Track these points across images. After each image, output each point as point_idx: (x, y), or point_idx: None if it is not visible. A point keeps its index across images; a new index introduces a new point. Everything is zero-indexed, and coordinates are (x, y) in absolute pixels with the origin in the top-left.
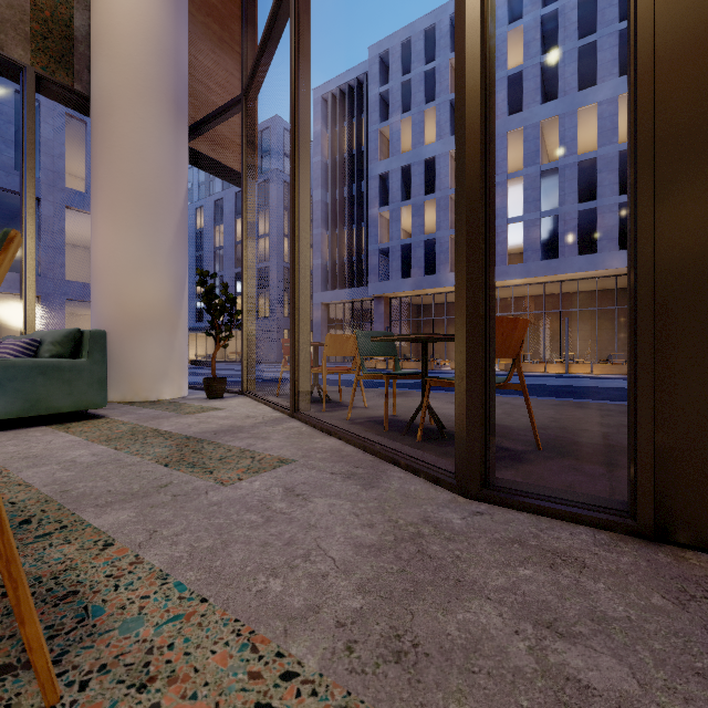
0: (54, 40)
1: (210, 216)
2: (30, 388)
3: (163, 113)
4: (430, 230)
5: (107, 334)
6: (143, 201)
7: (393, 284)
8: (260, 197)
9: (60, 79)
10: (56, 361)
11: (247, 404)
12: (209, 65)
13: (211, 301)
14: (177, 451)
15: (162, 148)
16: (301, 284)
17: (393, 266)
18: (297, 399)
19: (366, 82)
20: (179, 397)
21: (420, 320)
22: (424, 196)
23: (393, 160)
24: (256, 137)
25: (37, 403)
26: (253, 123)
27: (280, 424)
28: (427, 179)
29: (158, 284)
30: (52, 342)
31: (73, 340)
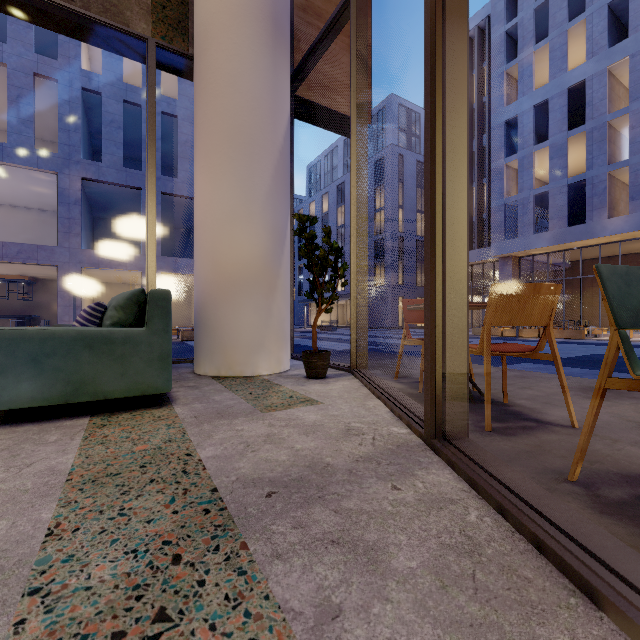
0: (172, 8)
1: (333, 200)
2: (73, 367)
3: (258, 33)
4: (574, 173)
5: (203, 298)
6: (236, 141)
7: (523, 241)
8: (376, 175)
9: (177, 45)
10: (107, 330)
11: (352, 393)
12: (319, 5)
13: (311, 253)
14: (123, 603)
15: (257, 75)
16: (448, 182)
17: (523, 220)
18: (439, 413)
19: (488, 26)
20: (278, 372)
21: (559, 280)
22: (567, 132)
23: (523, 101)
24: (369, 76)
25: (81, 385)
26: (364, 20)
27: (407, 472)
28: (570, 113)
29: (253, 238)
30: (115, 306)
31: (136, 303)
